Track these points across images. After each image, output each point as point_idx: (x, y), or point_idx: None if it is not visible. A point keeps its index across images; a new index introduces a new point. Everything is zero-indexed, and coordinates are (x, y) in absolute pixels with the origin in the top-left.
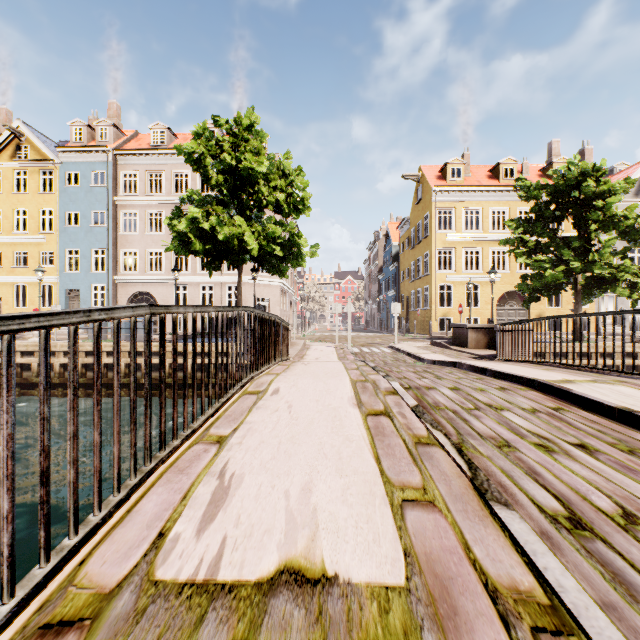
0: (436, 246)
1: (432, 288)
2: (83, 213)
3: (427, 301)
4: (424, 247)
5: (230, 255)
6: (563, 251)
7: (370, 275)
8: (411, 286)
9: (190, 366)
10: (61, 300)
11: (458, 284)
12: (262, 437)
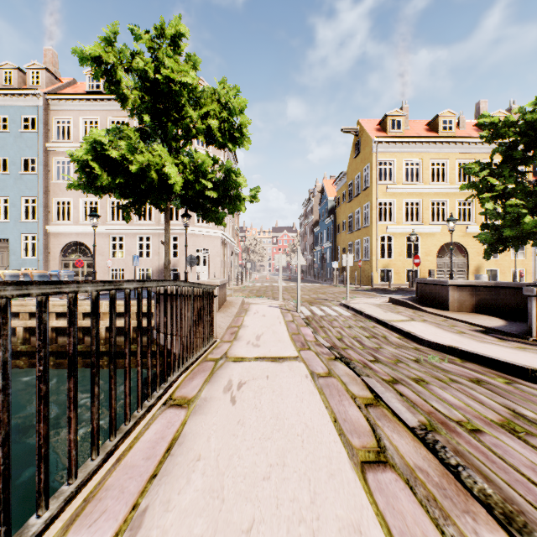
0: (377, 197)
1: (373, 239)
2: (12, 159)
3: (367, 252)
4: (363, 199)
5: (150, 194)
6: None
7: (305, 229)
8: (348, 238)
9: (104, 330)
10: None
11: (398, 235)
12: None
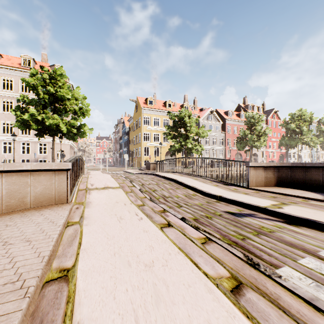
0: (143, 131)
1: (141, 148)
2: None
3: (140, 153)
4: (139, 131)
5: (51, 131)
6: (180, 138)
7: (115, 140)
8: (134, 147)
9: None
10: None
11: (151, 147)
12: (94, 181)
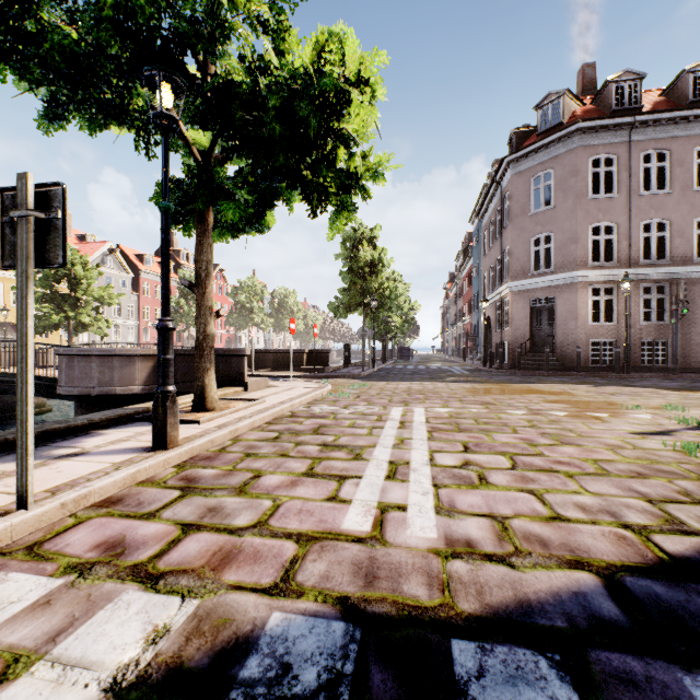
0: None
1: None
2: None
3: None
4: None
5: None
6: (64, 304)
7: None
8: None
9: None
10: None
11: None
12: None
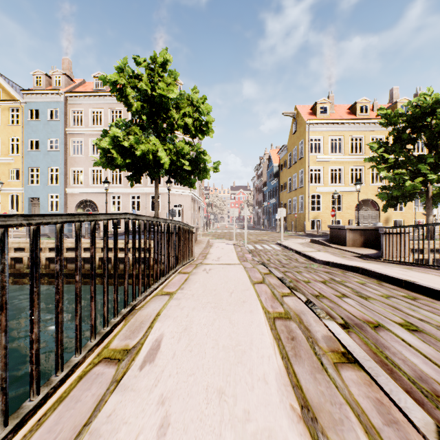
0: (309, 165)
1: (306, 197)
2: (42, 140)
3: (301, 207)
4: (299, 166)
5: (147, 169)
6: (420, 165)
7: (256, 188)
8: (288, 196)
9: None
10: (25, 206)
11: (325, 194)
12: None
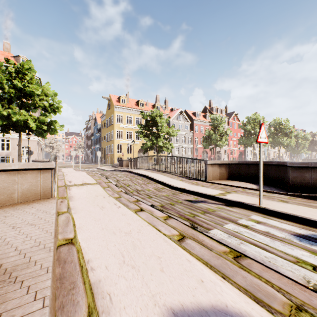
0: (116, 129)
1: (114, 145)
2: None
3: (112, 150)
4: (111, 128)
5: (17, 127)
6: (152, 137)
7: (87, 136)
8: (106, 144)
9: None
10: None
11: (124, 144)
12: (71, 178)
